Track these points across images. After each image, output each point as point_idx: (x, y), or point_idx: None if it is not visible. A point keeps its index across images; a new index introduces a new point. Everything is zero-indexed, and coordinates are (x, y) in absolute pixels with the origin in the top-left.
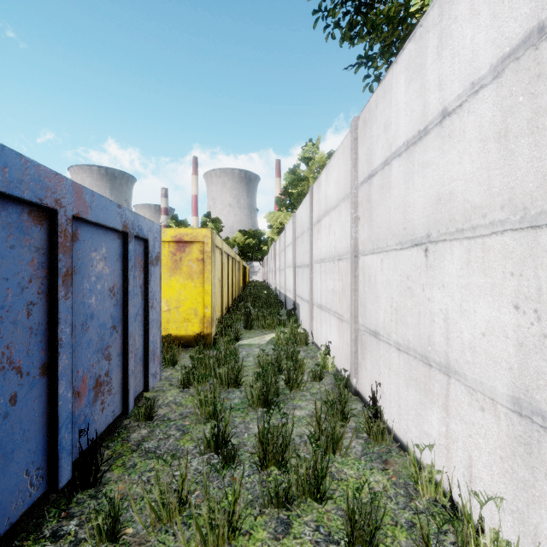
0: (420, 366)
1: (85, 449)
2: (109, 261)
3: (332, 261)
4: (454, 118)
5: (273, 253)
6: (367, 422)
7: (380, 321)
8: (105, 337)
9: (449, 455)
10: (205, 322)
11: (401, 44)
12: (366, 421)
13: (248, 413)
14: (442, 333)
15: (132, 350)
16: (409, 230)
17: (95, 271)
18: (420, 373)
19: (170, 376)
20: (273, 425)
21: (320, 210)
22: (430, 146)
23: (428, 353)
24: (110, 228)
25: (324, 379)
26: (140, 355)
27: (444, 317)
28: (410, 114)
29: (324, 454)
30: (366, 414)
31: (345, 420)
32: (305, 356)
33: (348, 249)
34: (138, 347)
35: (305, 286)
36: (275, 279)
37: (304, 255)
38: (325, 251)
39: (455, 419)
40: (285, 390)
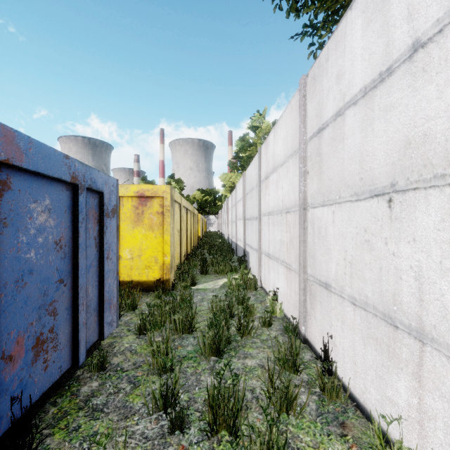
0: (381, 325)
1: (20, 415)
2: (55, 212)
3: (280, 214)
4: (430, 48)
5: (226, 208)
6: (320, 378)
7: (332, 273)
8: (49, 292)
9: (424, 433)
10: (164, 269)
11: (344, 10)
12: (319, 377)
13: (200, 362)
14: (412, 293)
15: (84, 303)
16: (368, 180)
17: (35, 223)
18: (382, 332)
19: (129, 321)
20: (224, 385)
21: (268, 168)
22: (395, 86)
23: (393, 313)
24: (55, 179)
25: (273, 324)
26: (94, 306)
27: (415, 275)
28: (369, 57)
29: (277, 416)
30: (319, 370)
31: (297, 372)
32: (255, 301)
33: (296, 203)
34: (92, 298)
35: (254, 236)
36: (228, 230)
37: (253, 209)
38: (272, 205)
39: (432, 393)
40: (236, 336)
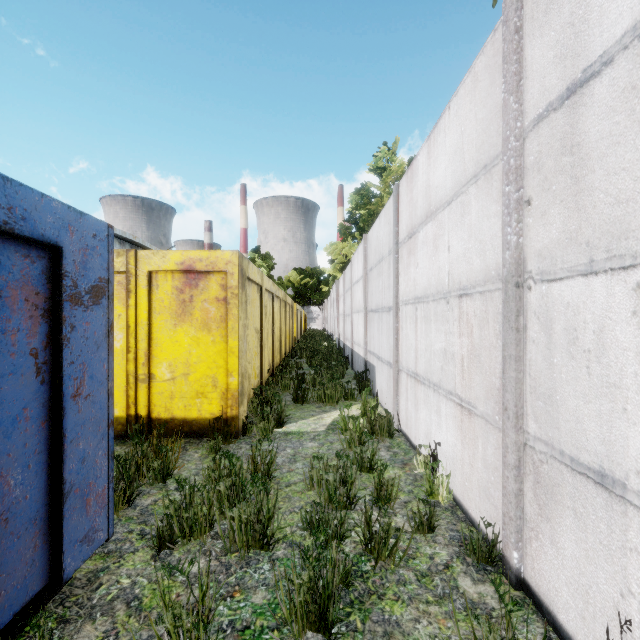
0: None
1: None
2: None
3: (444, 300)
4: None
5: (336, 294)
6: None
7: (630, 454)
8: None
9: None
10: (229, 398)
11: None
12: None
13: None
14: None
15: None
16: None
17: None
18: None
19: (150, 508)
20: None
21: (415, 216)
22: None
23: None
24: None
25: (435, 525)
26: (33, 512)
27: None
28: None
29: None
30: None
31: None
32: (391, 462)
33: (488, 274)
34: (24, 495)
35: (384, 340)
36: (338, 328)
37: (383, 294)
38: (425, 284)
39: None
40: (361, 559)
